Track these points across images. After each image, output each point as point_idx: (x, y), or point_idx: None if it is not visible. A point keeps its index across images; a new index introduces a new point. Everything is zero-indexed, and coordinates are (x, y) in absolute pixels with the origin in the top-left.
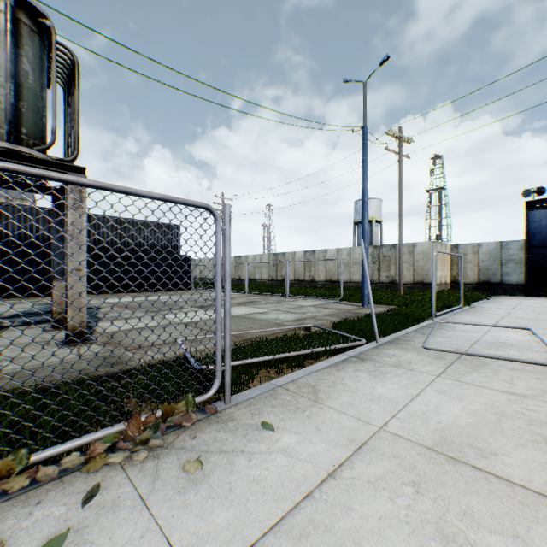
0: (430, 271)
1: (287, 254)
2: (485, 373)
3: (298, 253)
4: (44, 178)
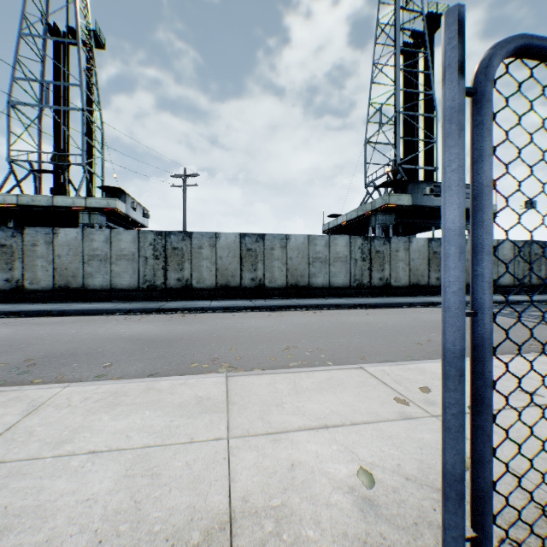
0: None
1: None
2: None
3: None
4: None
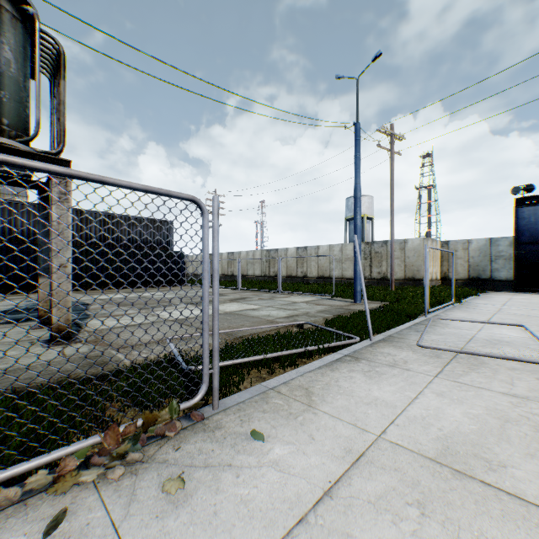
0: (421, 267)
1: (280, 250)
2: (483, 373)
3: (291, 249)
4: (5, 163)
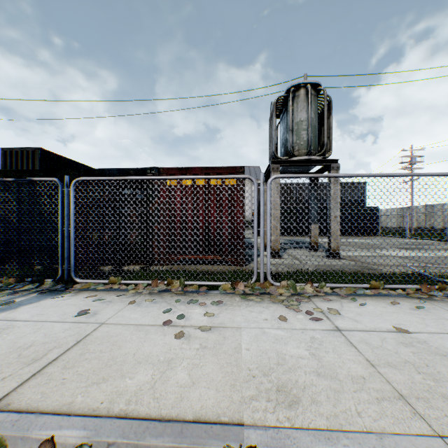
0: None
1: None
2: None
3: None
4: (387, 176)
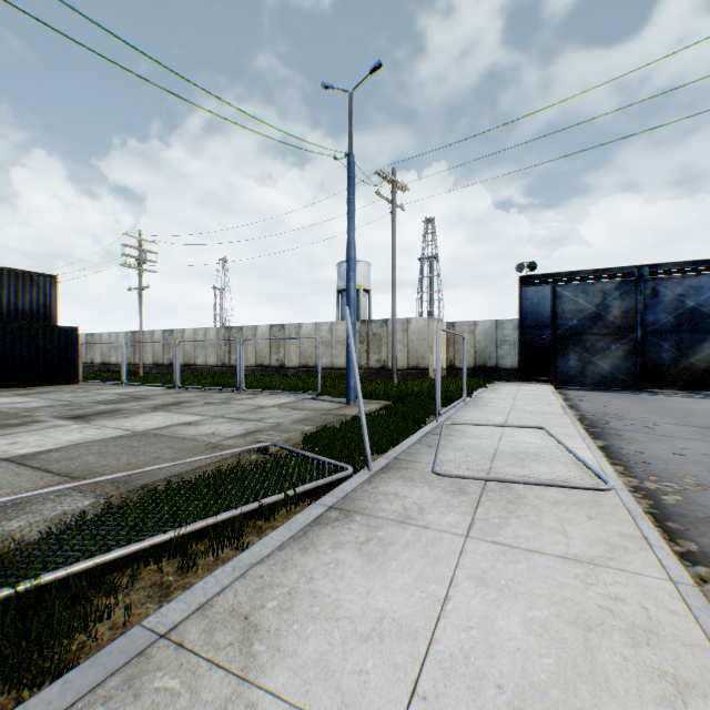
0: (426, 353)
1: (246, 328)
2: (526, 518)
3: (262, 327)
4: None
